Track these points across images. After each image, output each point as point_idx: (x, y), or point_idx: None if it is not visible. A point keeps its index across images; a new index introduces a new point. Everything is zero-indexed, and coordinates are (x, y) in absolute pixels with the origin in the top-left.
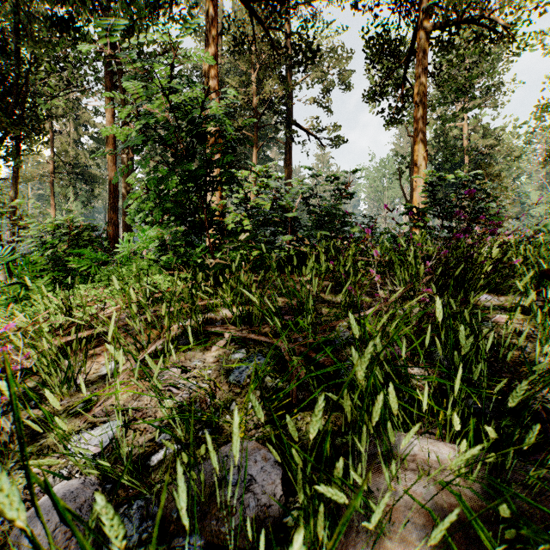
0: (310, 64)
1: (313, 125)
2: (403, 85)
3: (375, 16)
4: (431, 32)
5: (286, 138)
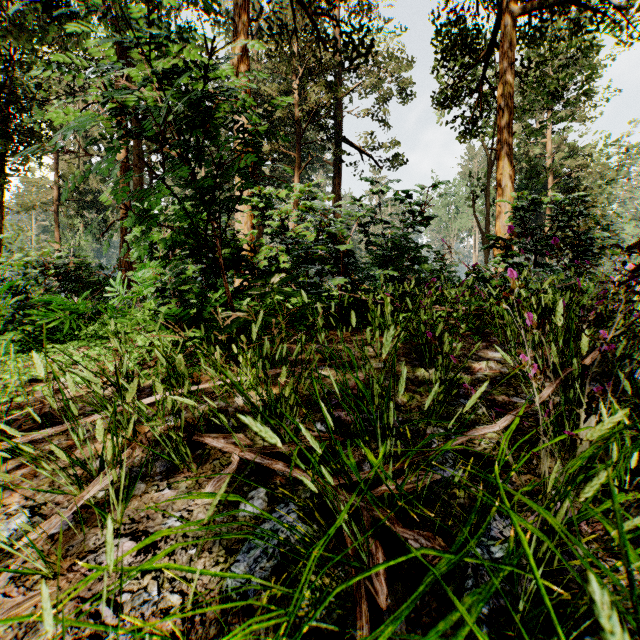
0: (365, 60)
1: (367, 142)
2: (481, 87)
3: (446, 0)
4: (520, 16)
5: (335, 158)
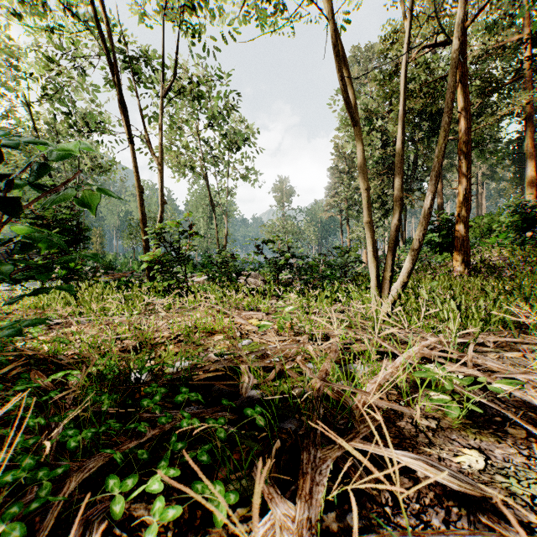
0: None
1: None
2: None
3: None
4: None
5: None
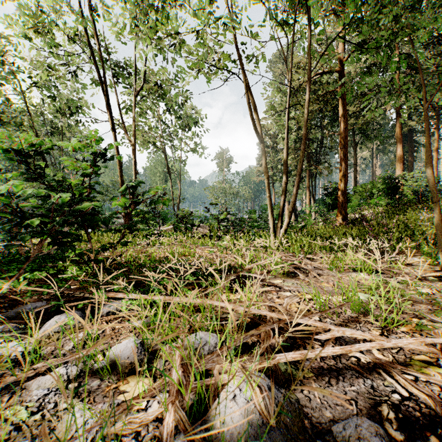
0: None
1: None
2: None
3: None
4: None
5: None
